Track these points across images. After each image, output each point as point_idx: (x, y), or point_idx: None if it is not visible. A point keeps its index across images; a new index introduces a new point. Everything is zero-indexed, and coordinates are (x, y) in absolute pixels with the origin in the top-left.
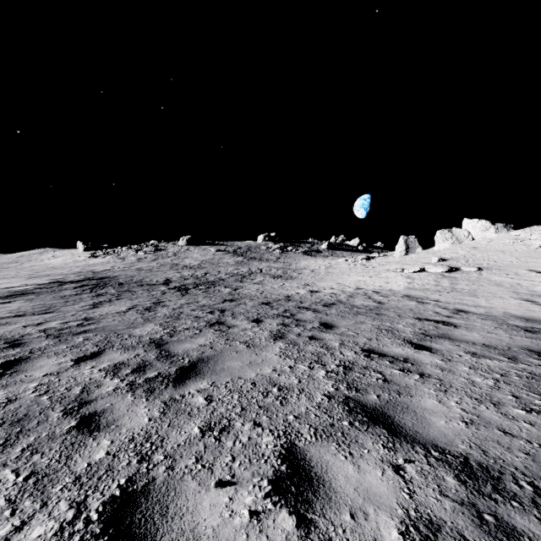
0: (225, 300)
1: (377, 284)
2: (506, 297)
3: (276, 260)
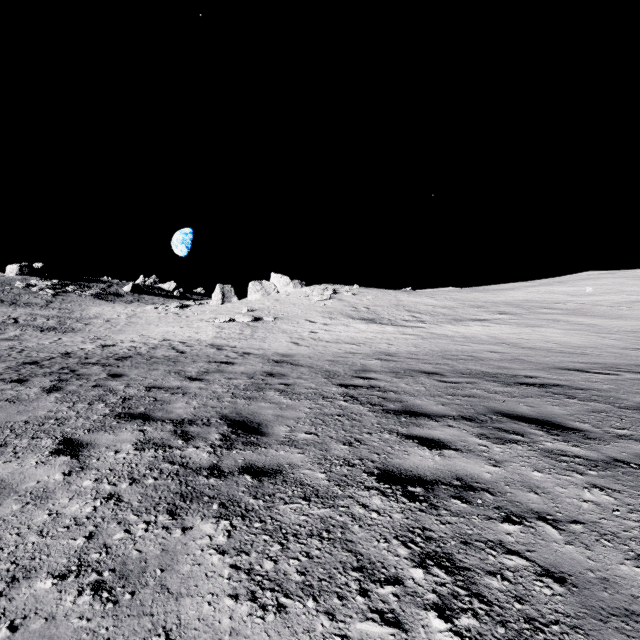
0: None
1: (187, 335)
2: (283, 341)
3: (46, 305)
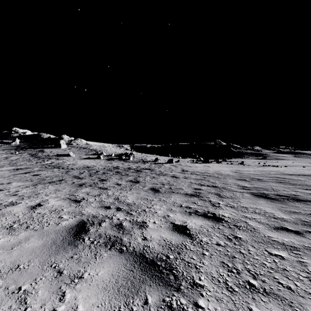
0: (139, 181)
1: None
2: None
3: None
